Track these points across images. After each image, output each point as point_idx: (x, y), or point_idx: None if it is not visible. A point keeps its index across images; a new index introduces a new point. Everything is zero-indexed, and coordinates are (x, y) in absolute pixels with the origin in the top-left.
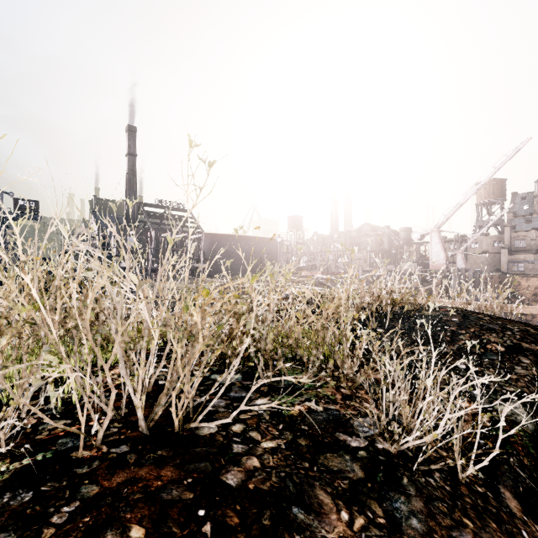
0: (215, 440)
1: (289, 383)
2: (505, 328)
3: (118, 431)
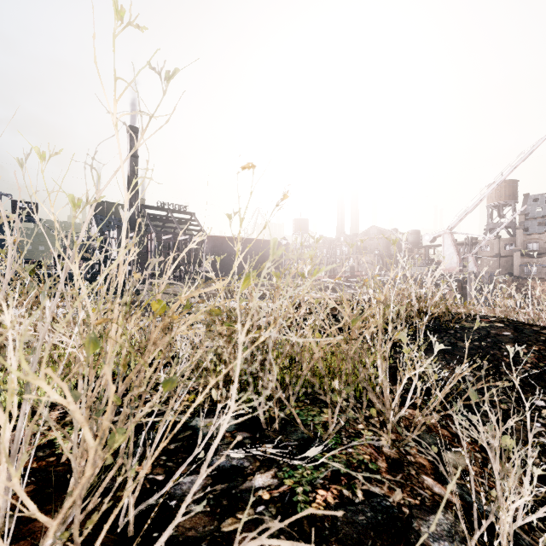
0: None
1: (304, 437)
2: None
3: None
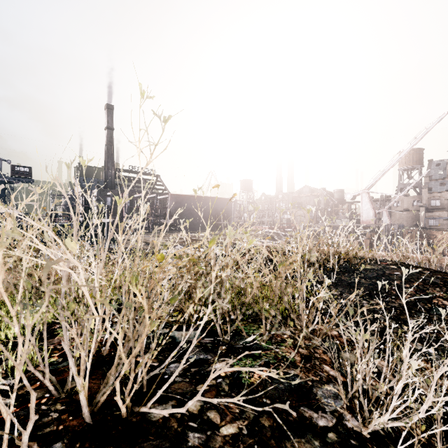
0: (168, 428)
1: (247, 342)
2: (447, 282)
3: (58, 418)
